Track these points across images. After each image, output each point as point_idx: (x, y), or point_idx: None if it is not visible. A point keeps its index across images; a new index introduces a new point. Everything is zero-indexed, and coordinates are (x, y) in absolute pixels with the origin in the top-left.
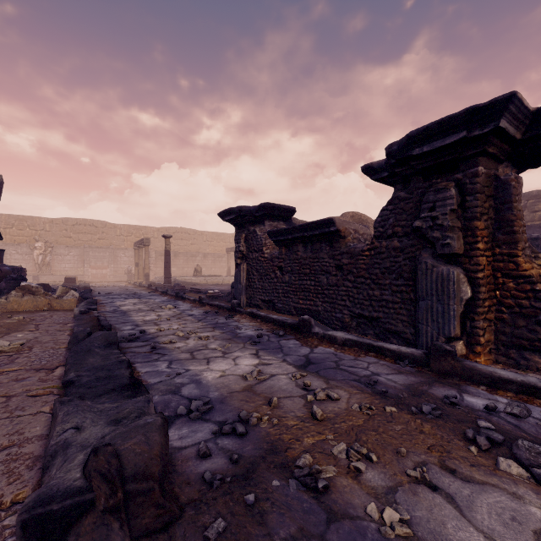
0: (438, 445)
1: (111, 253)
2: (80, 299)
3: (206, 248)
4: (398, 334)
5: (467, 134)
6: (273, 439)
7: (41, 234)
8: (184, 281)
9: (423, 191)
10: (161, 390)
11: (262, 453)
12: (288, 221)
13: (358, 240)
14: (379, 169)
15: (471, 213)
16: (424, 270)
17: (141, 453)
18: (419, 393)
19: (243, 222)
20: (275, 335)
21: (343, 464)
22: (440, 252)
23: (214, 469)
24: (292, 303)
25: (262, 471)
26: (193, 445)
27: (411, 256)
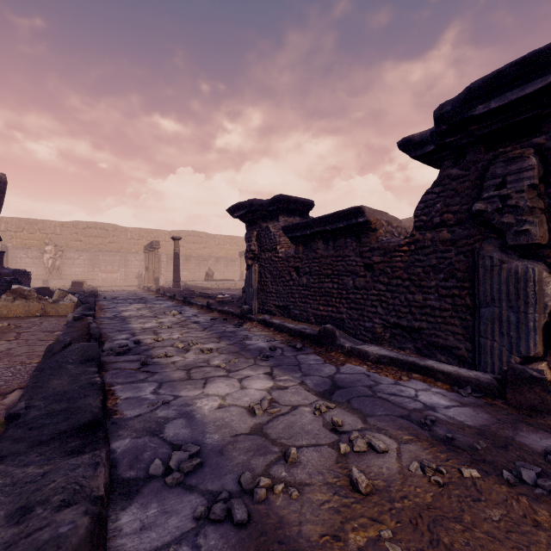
0: None
1: (121, 256)
2: (79, 304)
3: (219, 252)
4: (448, 349)
5: None
6: (292, 534)
7: (52, 238)
8: (195, 285)
9: (484, 164)
10: (137, 429)
11: None
12: (305, 217)
13: (391, 234)
14: (422, 142)
15: None
16: (489, 268)
17: None
18: (503, 442)
19: (255, 218)
20: (291, 347)
21: None
22: (513, 242)
23: None
24: (311, 309)
25: None
26: (158, 546)
27: (466, 250)
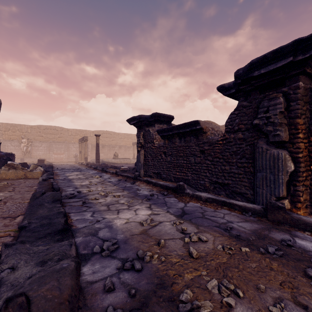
0: (287, 281)
1: (65, 145)
2: (44, 172)
3: (121, 143)
4: (242, 194)
5: (293, 59)
6: (161, 274)
7: (25, 134)
8: (108, 161)
9: (259, 100)
10: (85, 233)
11: (153, 287)
12: (169, 124)
13: (214, 134)
14: (229, 88)
15: (294, 113)
16: (261, 153)
17: (52, 299)
18: (263, 237)
19: (142, 125)
20: (161, 194)
21: (216, 298)
22: (272, 140)
23: (116, 303)
24: (172, 174)
25: (153, 305)
26: (101, 279)
27: (250, 143)
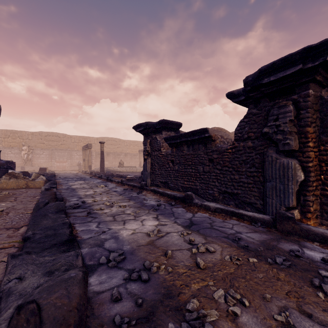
0: (293, 291)
1: (68, 153)
2: (46, 181)
3: (126, 150)
4: (251, 204)
5: (303, 67)
6: (168, 284)
7: (26, 141)
8: (113, 170)
9: (269, 108)
10: (91, 244)
11: (160, 297)
12: (177, 132)
13: (223, 142)
14: (238, 95)
15: (304, 122)
16: (270, 162)
17: (61, 306)
18: (271, 247)
19: (149, 132)
20: (169, 204)
21: (223, 308)
22: (282, 149)
23: (123, 312)
24: (180, 183)
25: (160, 314)
26: (108, 289)
27: (260, 152)
